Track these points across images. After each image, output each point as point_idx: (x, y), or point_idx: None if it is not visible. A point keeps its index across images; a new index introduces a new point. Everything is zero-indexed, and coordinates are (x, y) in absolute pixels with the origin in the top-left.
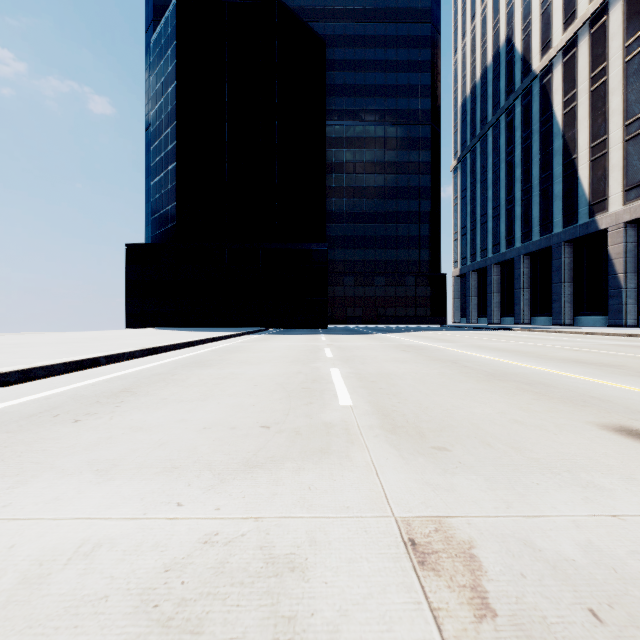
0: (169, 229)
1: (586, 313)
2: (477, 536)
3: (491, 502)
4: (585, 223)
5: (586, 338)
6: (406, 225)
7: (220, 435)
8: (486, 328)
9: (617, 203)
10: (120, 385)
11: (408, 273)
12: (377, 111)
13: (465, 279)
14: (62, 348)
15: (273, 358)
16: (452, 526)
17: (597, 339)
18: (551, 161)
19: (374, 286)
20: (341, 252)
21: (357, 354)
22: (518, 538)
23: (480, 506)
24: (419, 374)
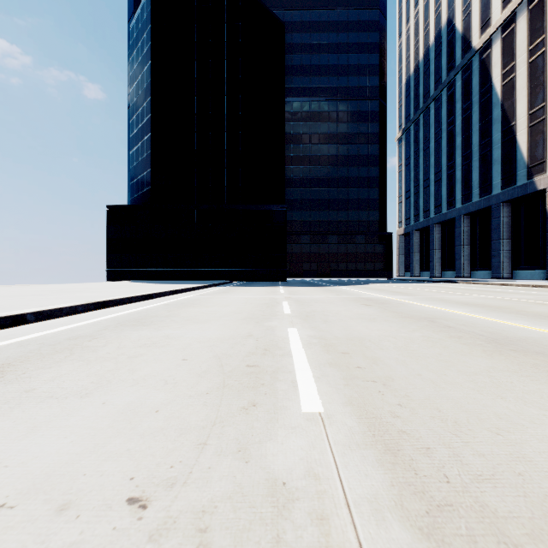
0: (145, 193)
1: (524, 267)
2: None
3: None
4: (523, 184)
5: (539, 291)
6: (356, 189)
7: None
8: (431, 281)
9: None
10: (3, 358)
11: (358, 232)
12: (330, 88)
13: (409, 237)
14: (6, 302)
15: (225, 314)
16: None
17: None
18: (490, 129)
19: (328, 244)
20: (298, 214)
21: (317, 309)
22: None
23: None
24: (400, 339)
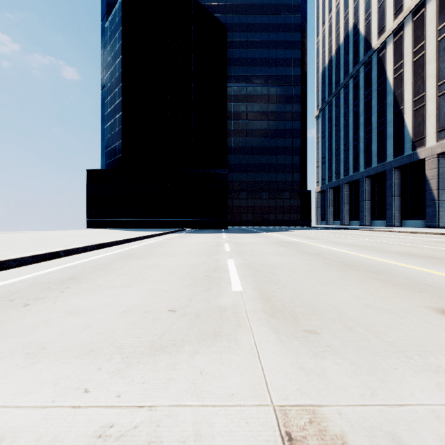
0: (117, 159)
1: (410, 218)
2: (348, 429)
3: (357, 389)
4: (409, 154)
5: (411, 236)
6: (283, 156)
7: (135, 318)
8: (339, 228)
9: (432, 140)
10: (69, 273)
11: (284, 190)
12: (263, 76)
13: (324, 194)
14: (35, 244)
15: (186, 251)
16: (325, 417)
17: (419, 237)
18: (385, 111)
19: (261, 199)
20: (237, 175)
21: (248, 248)
22: (386, 432)
23: (348, 393)
24: (293, 264)
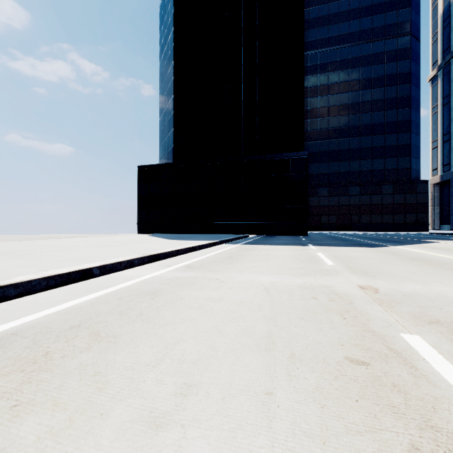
0: (169, 152)
1: None
2: None
3: None
4: None
5: None
6: (382, 136)
7: None
8: None
9: None
10: None
11: (384, 182)
12: (351, 34)
13: (447, 186)
14: None
15: None
16: None
17: None
18: None
19: (348, 195)
20: (315, 166)
21: None
22: None
23: None
24: None
